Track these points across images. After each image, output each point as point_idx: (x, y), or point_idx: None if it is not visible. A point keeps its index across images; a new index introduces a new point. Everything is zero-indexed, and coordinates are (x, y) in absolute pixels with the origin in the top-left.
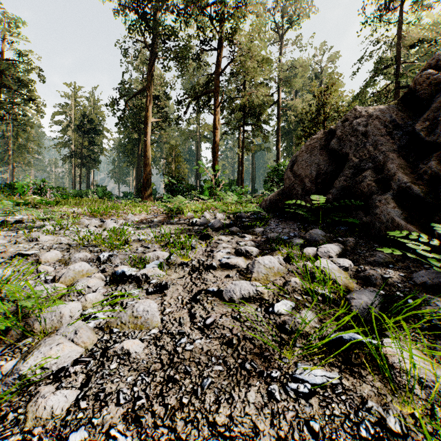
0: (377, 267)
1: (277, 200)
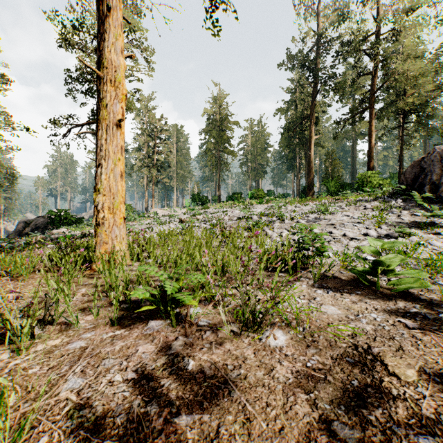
0: (410, 204)
1: (399, 189)
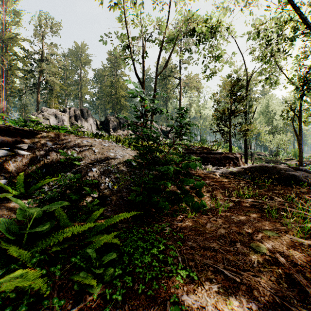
0: None
1: None
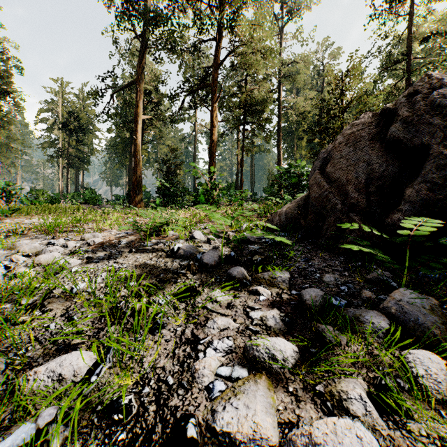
0: None
1: (296, 215)
